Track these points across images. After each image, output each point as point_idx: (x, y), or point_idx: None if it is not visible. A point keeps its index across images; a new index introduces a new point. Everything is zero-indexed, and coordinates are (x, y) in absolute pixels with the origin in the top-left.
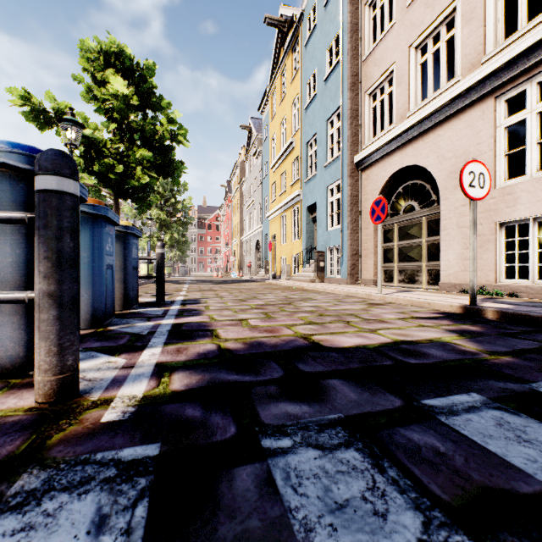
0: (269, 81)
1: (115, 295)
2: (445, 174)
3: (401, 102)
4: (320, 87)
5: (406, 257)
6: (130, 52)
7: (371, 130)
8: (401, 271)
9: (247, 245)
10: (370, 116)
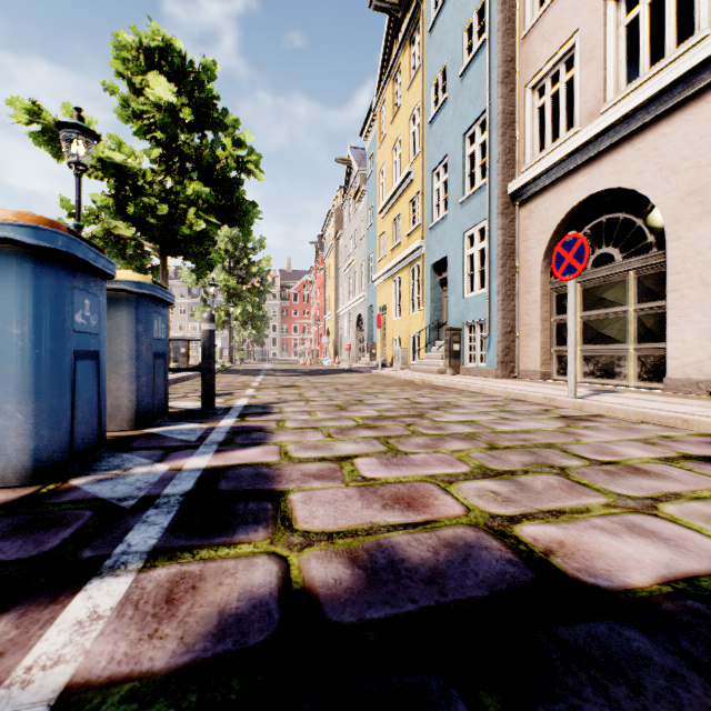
0: (376, 92)
1: (120, 404)
2: (677, 197)
3: (591, 91)
4: (453, 87)
5: (597, 337)
6: (181, 47)
7: (535, 143)
8: (589, 358)
9: (345, 320)
10: (534, 121)
